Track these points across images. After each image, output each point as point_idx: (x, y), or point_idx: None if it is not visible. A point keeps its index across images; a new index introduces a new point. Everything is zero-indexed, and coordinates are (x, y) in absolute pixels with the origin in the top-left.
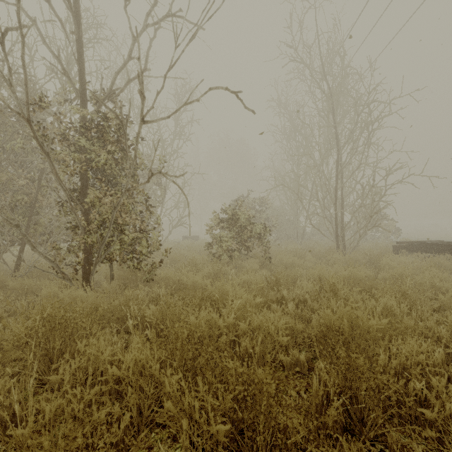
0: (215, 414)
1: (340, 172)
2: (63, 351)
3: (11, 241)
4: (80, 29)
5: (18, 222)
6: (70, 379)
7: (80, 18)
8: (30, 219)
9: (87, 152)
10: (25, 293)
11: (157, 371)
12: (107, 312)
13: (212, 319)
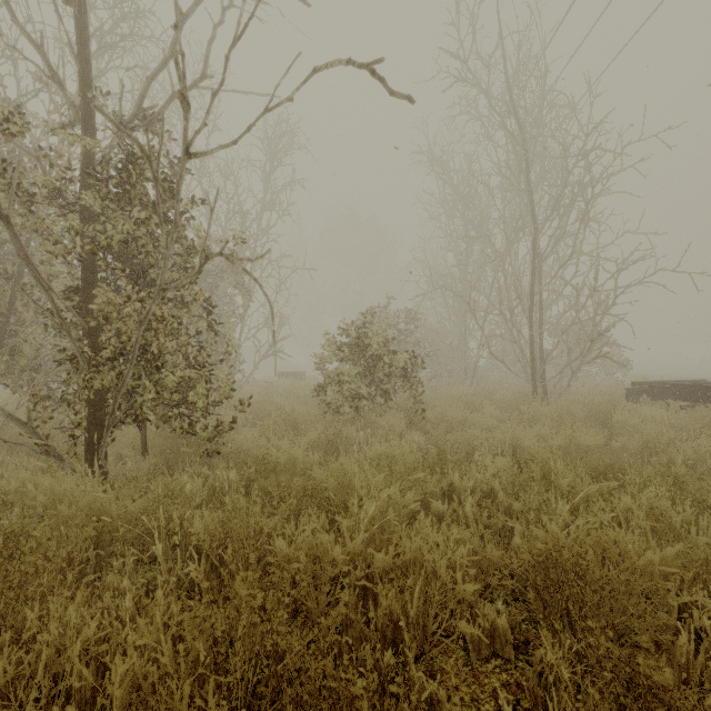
0: None
1: (538, 267)
2: None
3: None
4: None
5: None
6: None
7: None
8: (0, 345)
9: (94, 221)
10: None
11: (184, 701)
12: (123, 521)
13: (320, 545)
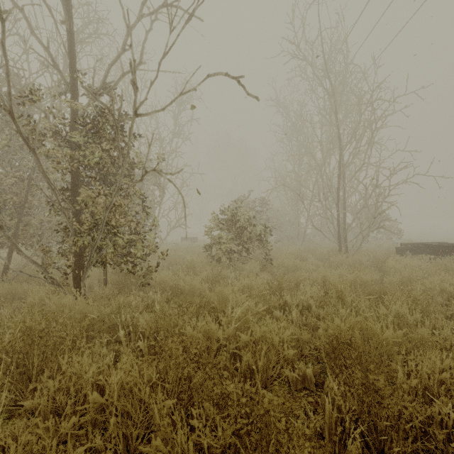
0: (213, 452)
1: (342, 172)
2: (43, 368)
3: (0, 244)
4: (71, 18)
5: (2, 224)
6: (48, 403)
7: (70, 7)
8: (20, 221)
9: (78, 149)
10: (13, 299)
11: (146, 396)
12: (98, 320)
13: (210, 330)
